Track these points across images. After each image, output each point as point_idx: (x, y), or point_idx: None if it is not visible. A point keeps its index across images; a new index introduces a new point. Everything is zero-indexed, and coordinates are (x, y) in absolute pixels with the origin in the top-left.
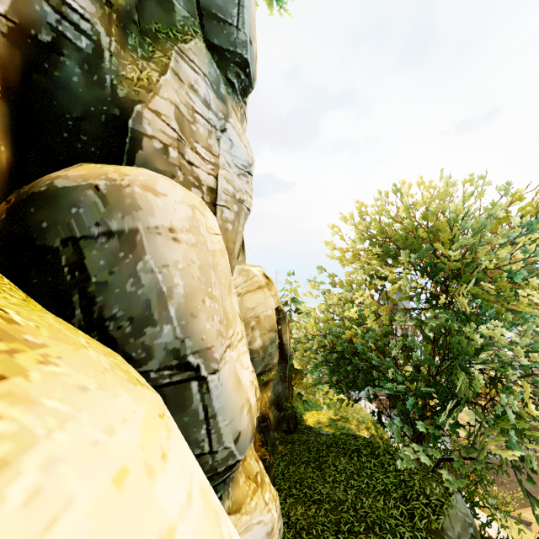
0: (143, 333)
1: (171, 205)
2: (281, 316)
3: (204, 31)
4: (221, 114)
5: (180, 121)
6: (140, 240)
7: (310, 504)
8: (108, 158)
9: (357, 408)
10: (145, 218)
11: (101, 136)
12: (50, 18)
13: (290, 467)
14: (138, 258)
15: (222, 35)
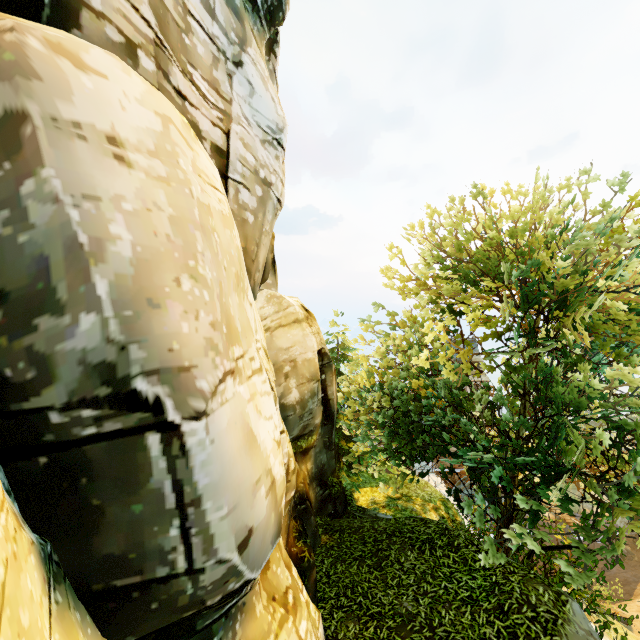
0: (31, 326)
1: (115, 96)
2: (326, 361)
3: None
4: (235, 36)
5: (160, 15)
6: (30, 136)
7: (366, 621)
8: None
9: (422, 482)
10: (47, 98)
11: None
12: None
13: (337, 566)
14: (25, 171)
15: None
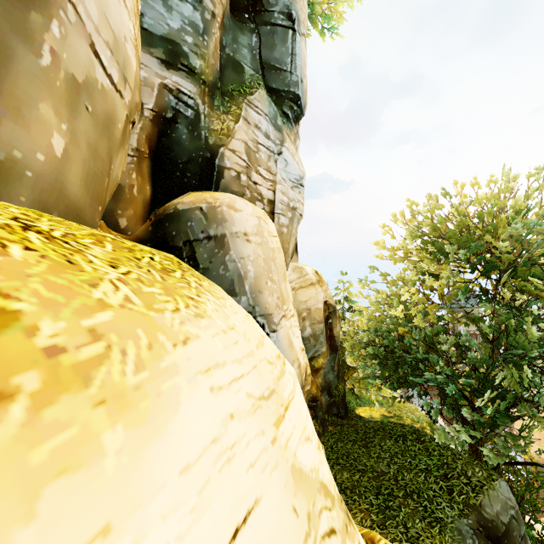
0: None
1: (245, 217)
2: (332, 310)
3: (265, 80)
4: (278, 141)
5: (248, 153)
6: (227, 241)
7: (355, 472)
8: (203, 187)
9: (412, 408)
10: (229, 227)
11: (199, 173)
12: (173, 103)
13: (338, 443)
14: (226, 253)
15: (279, 80)
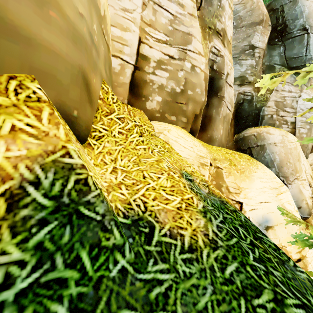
0: None
1: (274, 136)
2: None
3: (288, 65)
4: (297, 91)
5: (277, 104)
6: (265, 147)
7: None
8: (254, 125)
9: None
10: (266, 141)
11: (252, 119)
12: (242, 97)
13: None
14: (265, 151)
15: (297, 62)
